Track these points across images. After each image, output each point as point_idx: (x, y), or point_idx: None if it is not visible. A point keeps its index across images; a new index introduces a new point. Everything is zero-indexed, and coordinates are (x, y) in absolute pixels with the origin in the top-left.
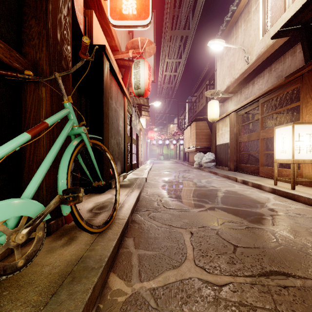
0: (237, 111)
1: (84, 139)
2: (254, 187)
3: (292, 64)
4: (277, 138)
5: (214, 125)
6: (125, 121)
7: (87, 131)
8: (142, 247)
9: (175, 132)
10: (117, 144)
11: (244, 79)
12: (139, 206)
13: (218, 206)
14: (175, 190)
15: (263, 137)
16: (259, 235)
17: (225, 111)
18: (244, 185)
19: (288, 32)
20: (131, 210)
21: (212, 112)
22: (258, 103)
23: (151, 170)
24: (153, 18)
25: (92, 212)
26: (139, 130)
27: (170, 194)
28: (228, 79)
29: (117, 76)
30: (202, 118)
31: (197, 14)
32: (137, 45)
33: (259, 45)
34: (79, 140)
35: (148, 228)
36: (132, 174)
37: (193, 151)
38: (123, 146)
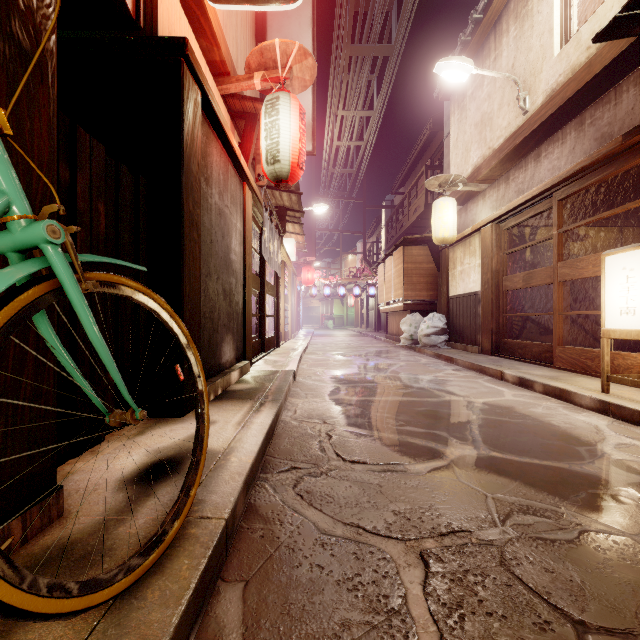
0: (498, 221)
1: (53, 267)
2: (550, 396)
3: (638, 105)
4: (609, 278)
5: (445, 254)
6: (246, 241)
7: (69, 240)
8: (267, 636)
9: (358, 270)
10: (224, 294)
11: (515, 148)
12: (272, 454)
13: (478, 453)
14: (363, 405)
15: (565, 277)
16: (632, 568)
17: (471, 222)
18: (523, 390)
19: (636, 24)
20: (245, 479)
21: (442, 225)
22: (551, 201)
23: (308, 352)
24: (311, 11)
25: (130, 490)
26: (282, 264)
27: (351, 415)
28: (478, 151)
29: (223, 128)
30: (419, 239)
31: (409, 5)
32: (272, 60)
33: (553, 67)
34: (33, 268)
35: (292, 541)
36: (263, 362)
37: (399, 311)
38: (241, 300)
